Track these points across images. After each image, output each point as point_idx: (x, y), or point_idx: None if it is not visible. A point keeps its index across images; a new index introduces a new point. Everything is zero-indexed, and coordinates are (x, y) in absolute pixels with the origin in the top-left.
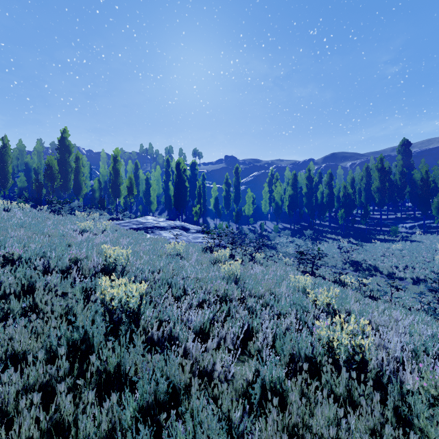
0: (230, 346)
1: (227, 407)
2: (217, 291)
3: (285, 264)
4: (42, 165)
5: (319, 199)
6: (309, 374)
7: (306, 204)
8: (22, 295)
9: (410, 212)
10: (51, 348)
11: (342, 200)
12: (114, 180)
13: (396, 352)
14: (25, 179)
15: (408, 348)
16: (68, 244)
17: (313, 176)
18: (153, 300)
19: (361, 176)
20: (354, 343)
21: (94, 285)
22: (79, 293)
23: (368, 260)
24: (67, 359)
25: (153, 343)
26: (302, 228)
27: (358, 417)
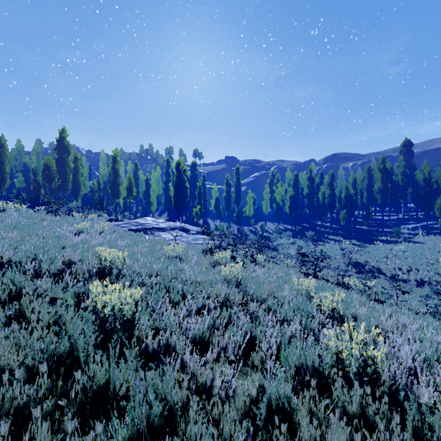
0: (231, 356)
1: (228, 431)
2: (218, 295)
3: (287, 266)
4: (41, 166)
5: (320, 200)
6: (317, 388)
7: (308, 204)
8: (8, 301)
9: (412, 213)
10: (33, 363)
11: (344, 201)
12: (114, 180)
13: (407, 361)
14: (24, 179)
15: (420, 358)
16: (62, 246)
17: (314, 177)
18: (149, 306)
19: (362, 177)
20: (365, 354)
21: (87, 289)
22: (71, 298)
23: (370, 261)
24: (51, 375)
25: (149, 354)
26: (304, 229)
27: (373, 438)
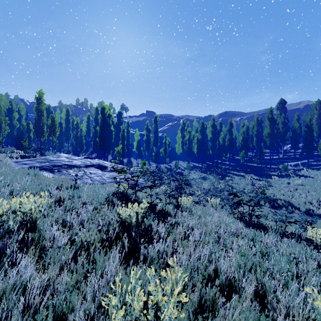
0: None
1: None
2: None
3: (212, 206)
4: None
5: (221, 143)
6: None
7: (212, 146)
8: None
9: (288, 153)
10: None
11: (242, 143)
12: (38, 120)
13: None
14: None
15: None
16: None
17: (216, 125)
18: None
19: (252, 125)
20: None
21: None
22: None
23: (278, 195)
24: None
25: None
26: (208, 166)
27: None
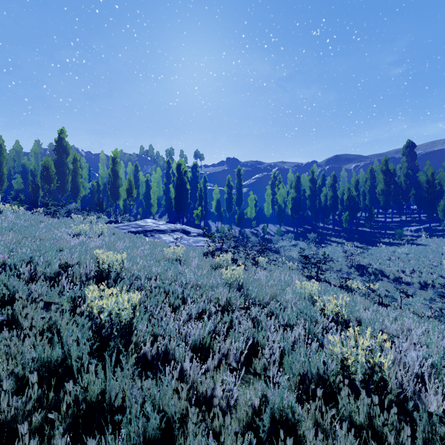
0: (232, 363)
1: None
2: (219, 299)
3: (289, 268)
4: (40, 167)
5: (322, 202)
6: (322, 396)
7: (310, 206)
8: (1, 306)
9: (415, 215)
10: (23, 373)
11: (346, 203)
12: (113, 181)
13: (414, 367)
14: (22, 181)
15: (428, 364)
16: (60, 249)
17: (316, 178)
18: (148, 311)
19: (365, 178)
20: (372, 361)
21: (83, 294)
22: (67, 303)
23: (373, 264)
24: (42, 385)
25: (147, 361)
26: (306, 231)
27: None
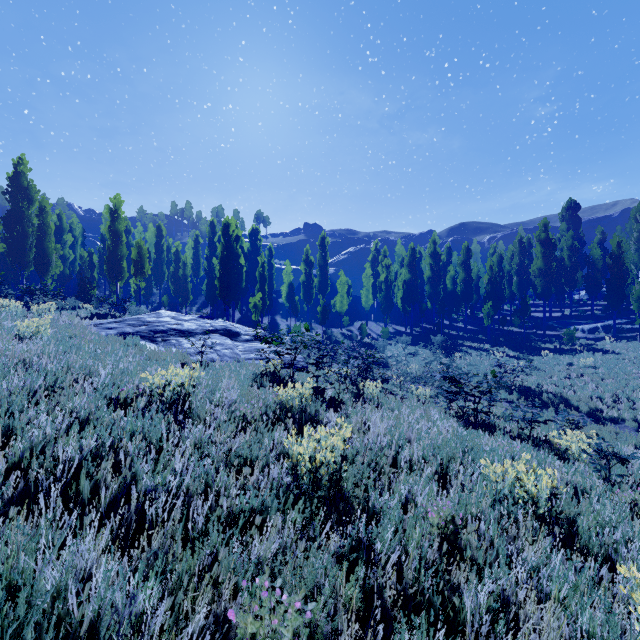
0: None
1: None
2: None
3: (417, 399)
4: None
5: (449, 288)
6: None
7: (431, 294)
8: None
9: (582, 307)
10: None
11: (487, 288)
12: (112, 249)
13: None
14: None
15: None
16: None
17: (440, 252)
18: None
19: (510, 253)
20: None
21: None
22: None
23: (545, 385)
24: None
25: None
26: (425, 332)
27: None
